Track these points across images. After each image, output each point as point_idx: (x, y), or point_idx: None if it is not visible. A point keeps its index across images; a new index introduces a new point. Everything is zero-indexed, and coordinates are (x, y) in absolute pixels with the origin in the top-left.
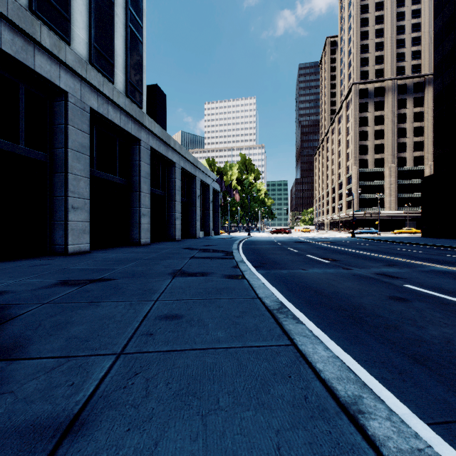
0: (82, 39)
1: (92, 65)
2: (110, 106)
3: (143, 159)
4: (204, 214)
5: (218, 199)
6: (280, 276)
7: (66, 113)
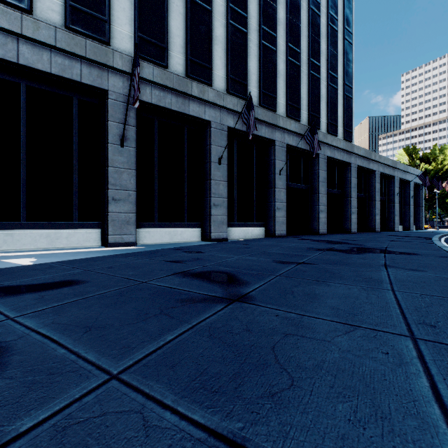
0: (324, 122)
1: (328, 133)
2: (335, 150)
3: (352, 176)
4: (402, 209)
5: (420, 192)
6: None
7: (318, 164)
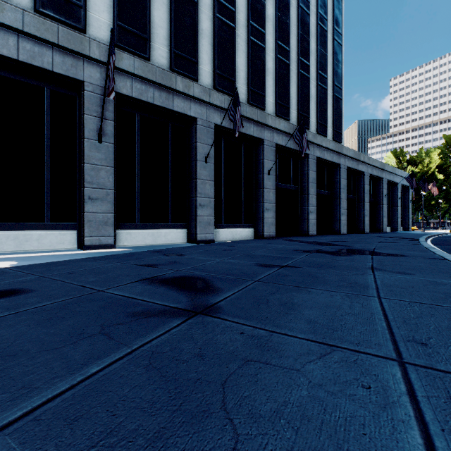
0: (313, 122)
1: (317, 133)
2: (325, 151)
3: (342, 177)
4: (390, 210)
5: (408, 194)
6: (448, 247)
7: (307, 164)
